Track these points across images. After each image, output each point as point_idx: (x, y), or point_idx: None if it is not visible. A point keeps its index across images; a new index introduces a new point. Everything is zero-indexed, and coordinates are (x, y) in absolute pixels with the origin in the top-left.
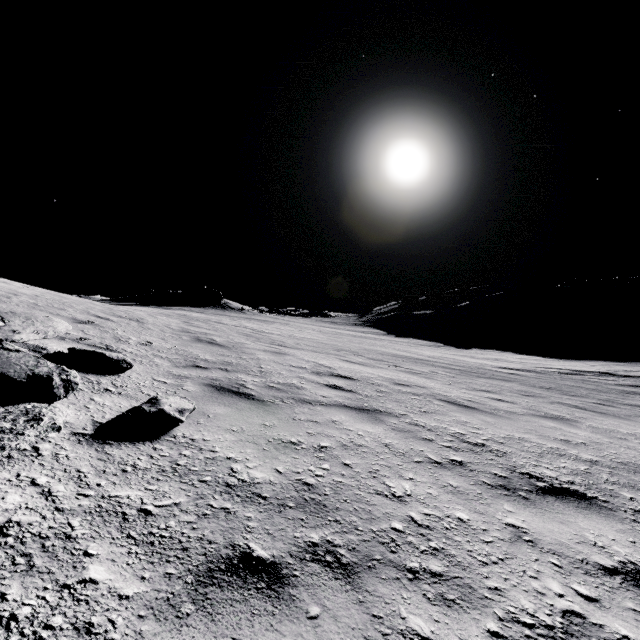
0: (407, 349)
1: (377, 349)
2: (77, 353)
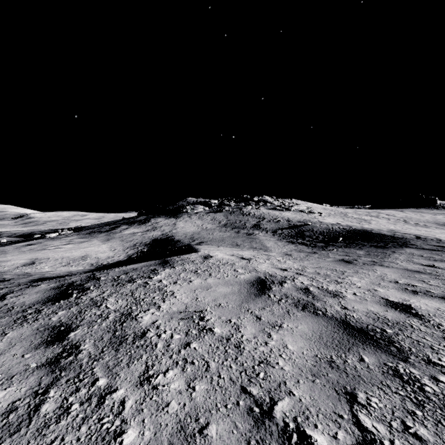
0: None
1: None
2: (318, 212)
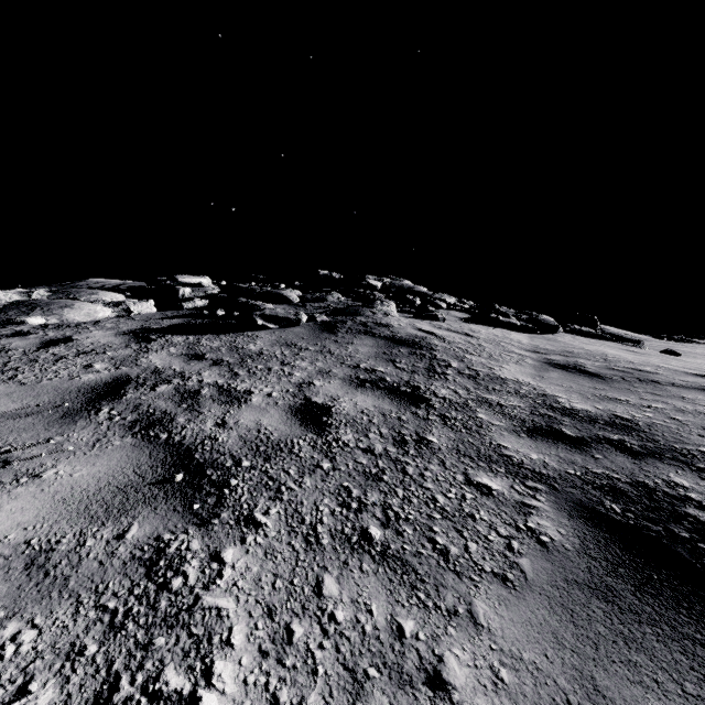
0: None
1: None
2: None
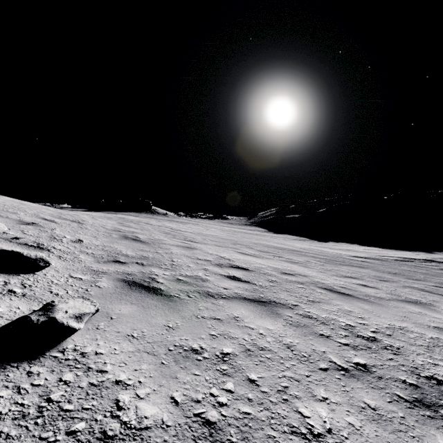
0: (284, 242)
1: (263, 243)
2: None
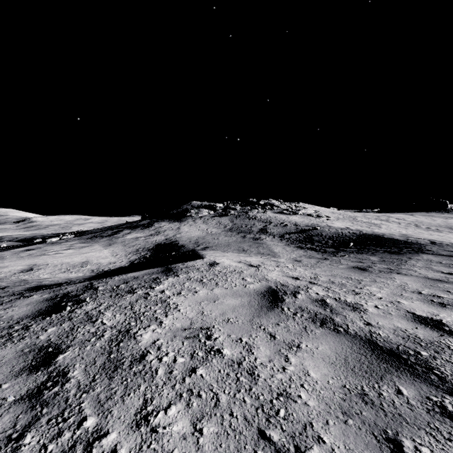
0: None
1: None
2: (326, 216)
